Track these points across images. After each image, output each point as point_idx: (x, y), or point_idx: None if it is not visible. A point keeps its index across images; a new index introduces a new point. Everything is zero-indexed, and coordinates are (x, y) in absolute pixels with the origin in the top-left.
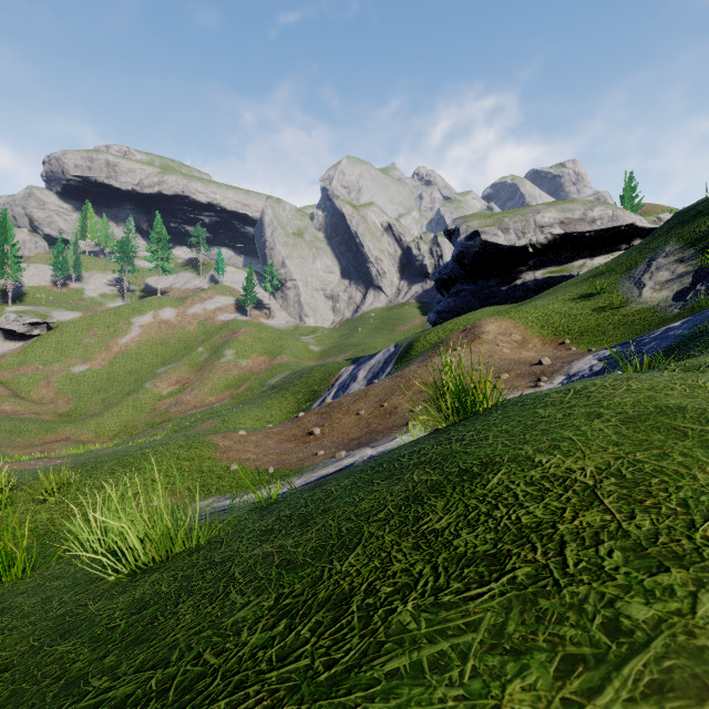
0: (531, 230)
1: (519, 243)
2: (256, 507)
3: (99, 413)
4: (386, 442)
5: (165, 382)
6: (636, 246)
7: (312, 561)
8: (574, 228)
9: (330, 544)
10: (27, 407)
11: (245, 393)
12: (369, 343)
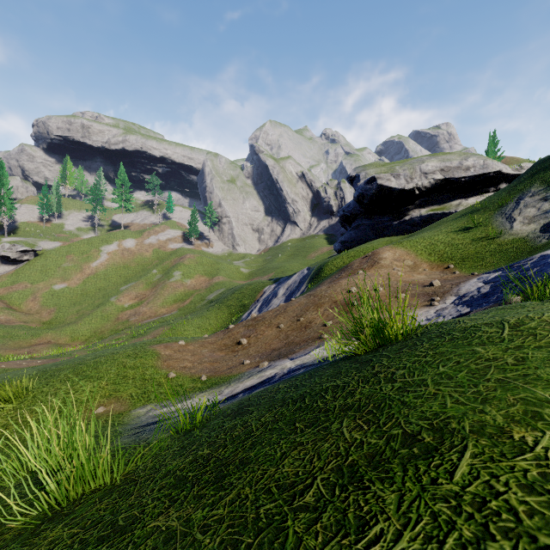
0: (417, 176)
1: (407, 186)
2: (181, 429)
3: (74, 322)
4: (302, 355)
5: (127, 297)
6: (505, 188)
7: None
8: (452, 174)
9: (244, 543)
10: (17, 316)
11: (189, 306)
12: (287, 267)
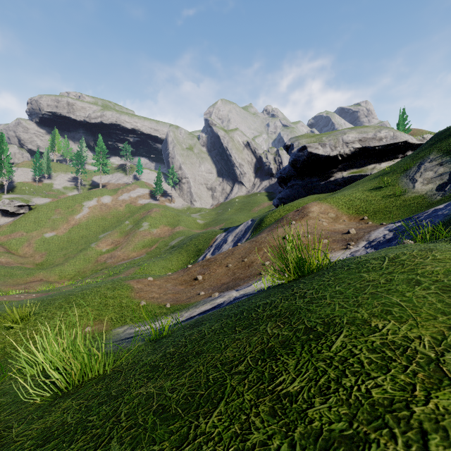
0: (340, 145)
1: (332, 153)
2: (152, 339)
3: (61, 263)
4: (245, 287)
5: (104, 243)
6: (410, 155)
7: (182, 412)
8: (368, 144)
9: (198, 394)
10: (15, 259)
11: (155, 251)
12: (235, 218)
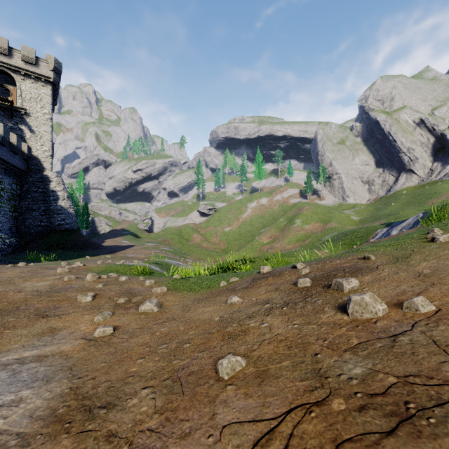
0: None
1: None
2: None
3: (237, 250)
4: None
5: (265, 237)
6: None
7: None
8: None
9: None
10: (210, 245)
11: (308, 244)
12: (401, 213)
